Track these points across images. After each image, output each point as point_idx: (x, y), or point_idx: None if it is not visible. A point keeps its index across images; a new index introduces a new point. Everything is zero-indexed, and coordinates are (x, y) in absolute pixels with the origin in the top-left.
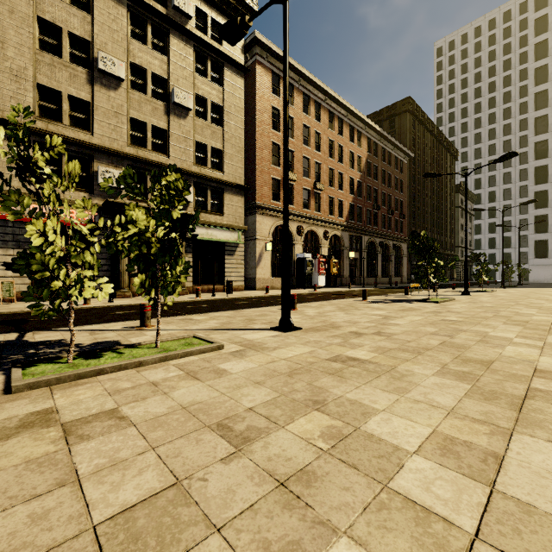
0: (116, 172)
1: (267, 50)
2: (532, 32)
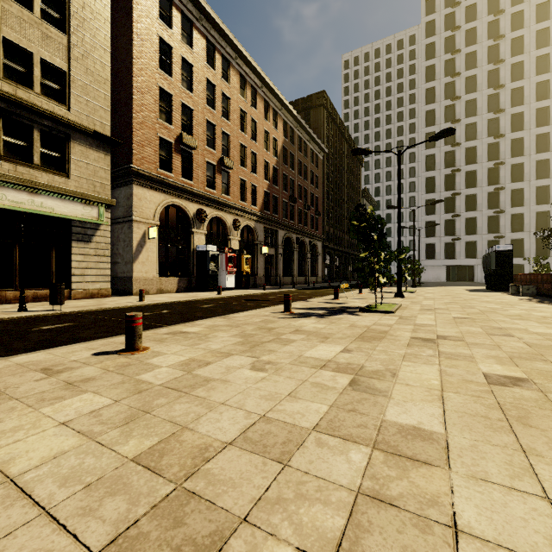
0: None
1: None
2: (424, 55)
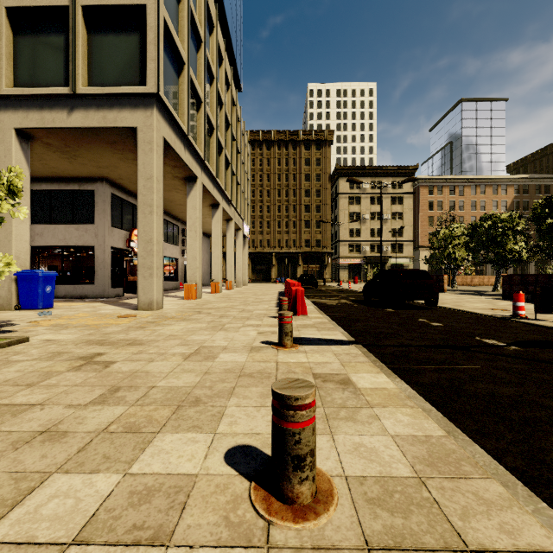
0: (367, 247)
1: (425, 179)
2: None
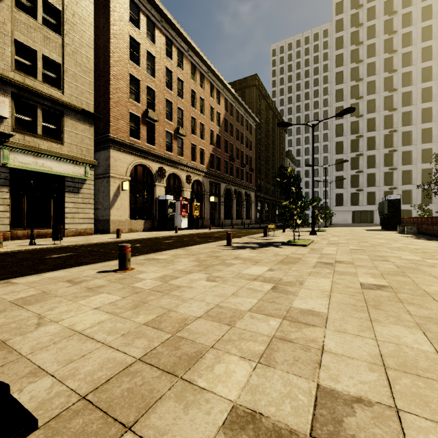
0: None
1: None
2: (334, 46)
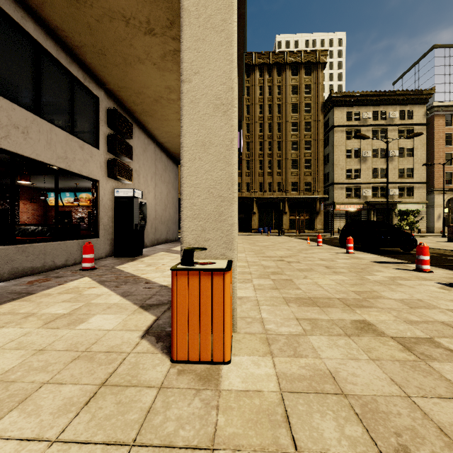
0: (368, 190)
1: (442, 106)
2: None
